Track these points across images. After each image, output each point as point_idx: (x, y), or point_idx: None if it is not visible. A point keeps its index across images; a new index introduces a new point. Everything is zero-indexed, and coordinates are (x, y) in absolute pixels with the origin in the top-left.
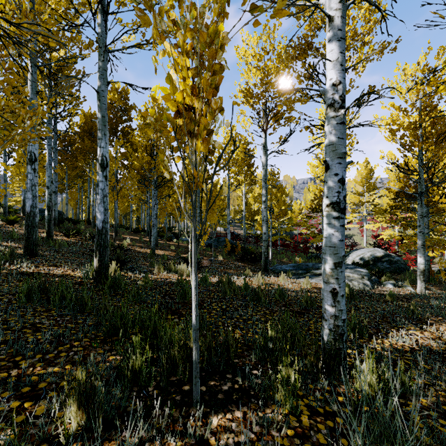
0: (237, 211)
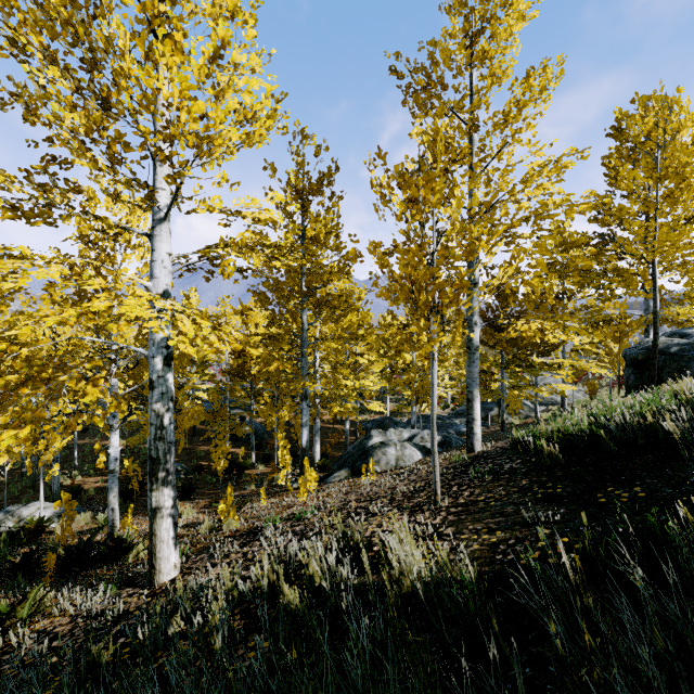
0: None
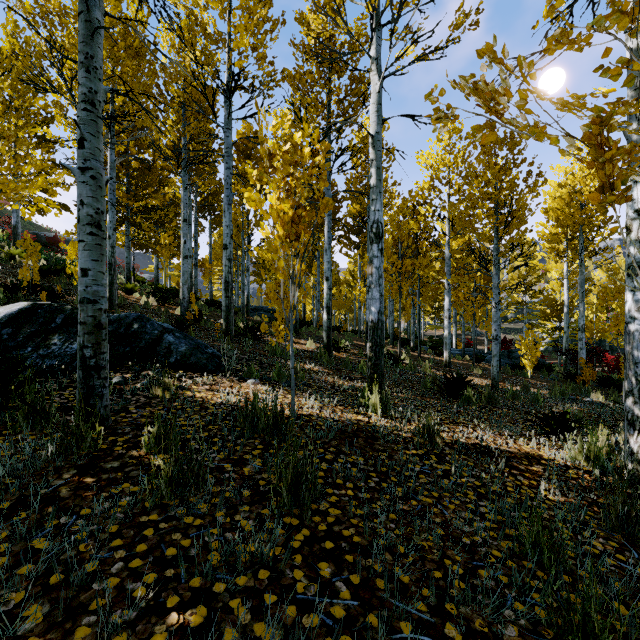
0: (510, 303)
